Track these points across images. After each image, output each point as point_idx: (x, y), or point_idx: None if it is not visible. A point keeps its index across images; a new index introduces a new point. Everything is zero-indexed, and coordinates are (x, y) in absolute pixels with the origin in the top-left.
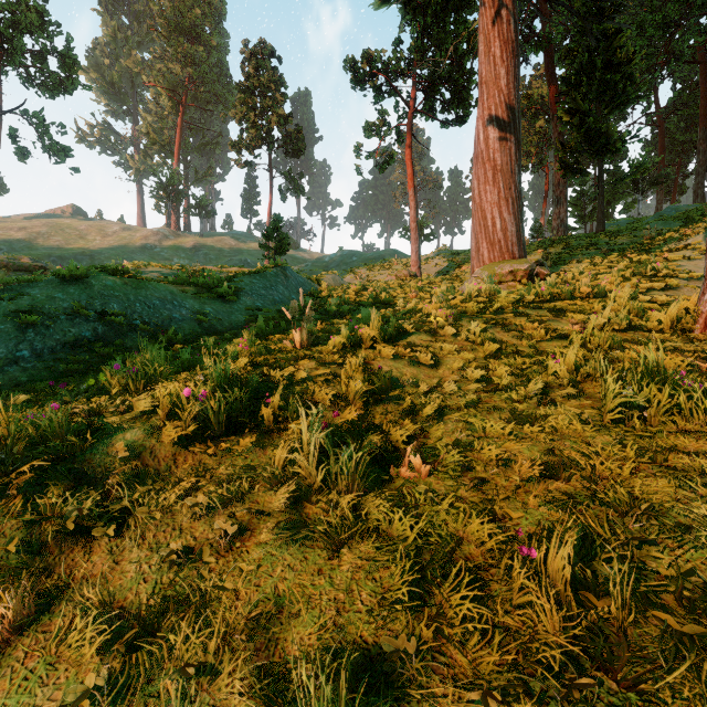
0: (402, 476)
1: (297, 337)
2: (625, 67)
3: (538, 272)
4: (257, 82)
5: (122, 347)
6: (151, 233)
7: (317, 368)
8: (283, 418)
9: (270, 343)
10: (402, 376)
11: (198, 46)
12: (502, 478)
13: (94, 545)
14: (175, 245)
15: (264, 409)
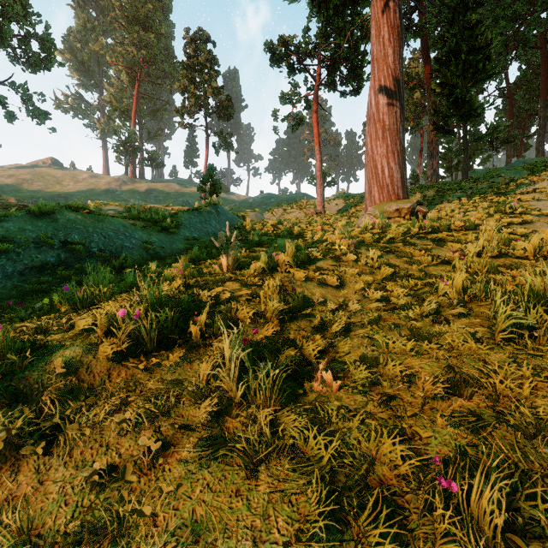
0: (315, 390)
1: (224, 262)
2: (485, 50)
3: (418, 210)
4: (196, 61)
5: (80, 270)
6: (113, 180)
7: (240, 289)
8: (209, 334)
9: (202, 267)
10: (312, 295)
11: (150, 34)
12: (407, 394)
13: (22, 463)
14: (131, 189)
15: (192, 326)
